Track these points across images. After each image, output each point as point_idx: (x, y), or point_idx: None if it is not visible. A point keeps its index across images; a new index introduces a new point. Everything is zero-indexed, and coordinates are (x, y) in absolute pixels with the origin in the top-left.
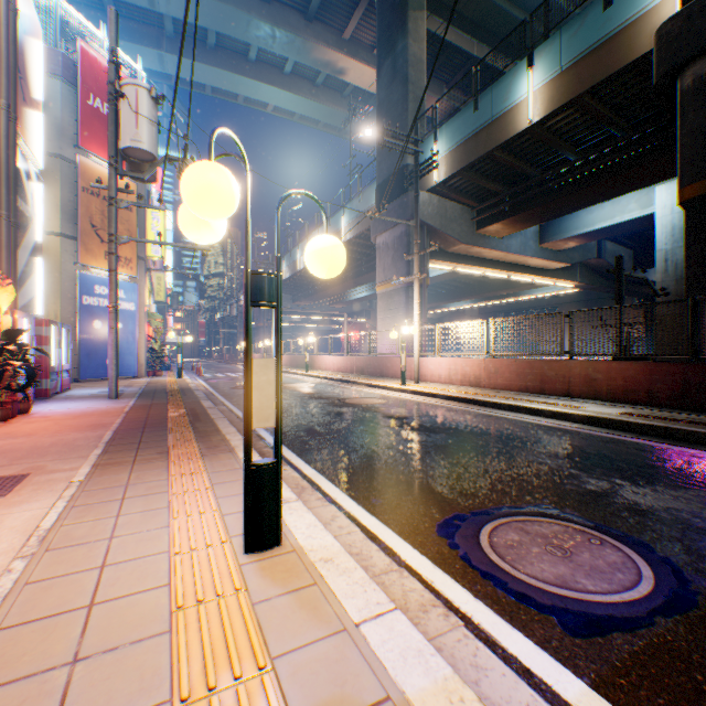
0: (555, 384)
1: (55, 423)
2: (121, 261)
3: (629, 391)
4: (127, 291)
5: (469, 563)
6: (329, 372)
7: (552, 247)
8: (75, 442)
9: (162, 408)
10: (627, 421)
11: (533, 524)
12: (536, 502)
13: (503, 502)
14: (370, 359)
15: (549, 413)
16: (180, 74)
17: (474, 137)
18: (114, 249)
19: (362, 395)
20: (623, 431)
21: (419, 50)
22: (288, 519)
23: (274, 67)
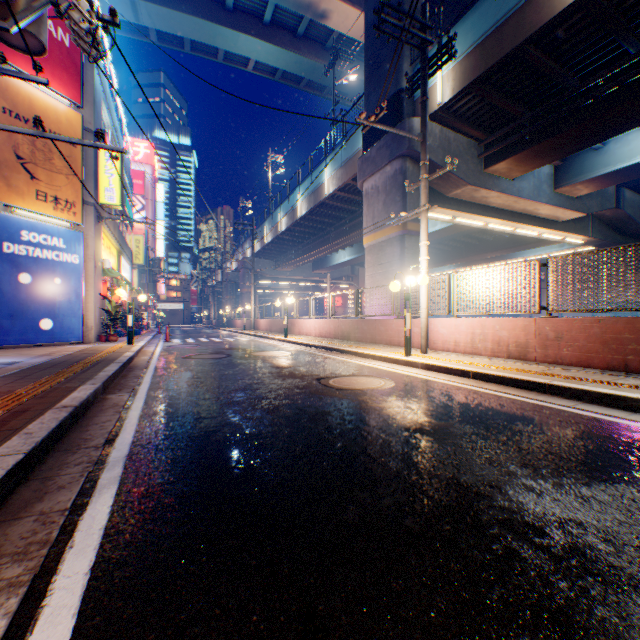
0: None
1: None
2: (60, 204)
3: None
4: (68, 240)
5: None
6: (309, 337)
7: (568, 193)
8: None
9: None
10: None
11: None
12: None
13: None
14: (357, 321)
15: None
16: (155, 25)
17: (496, 31)
18: None
19: (352, 371)
20: None
21: None
22: None
23: (253, 17)
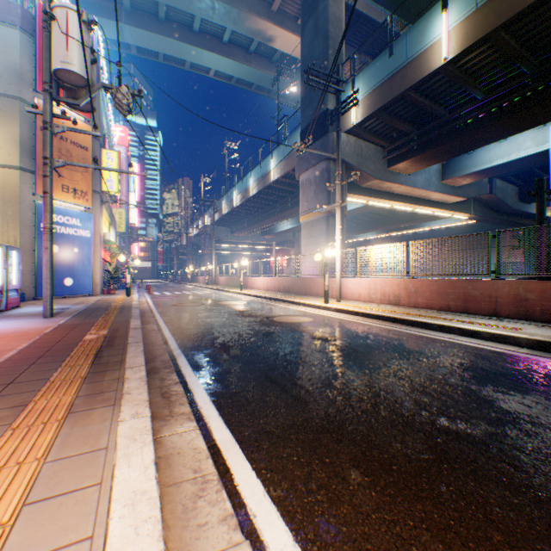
0: (480, 303)
1: None
2: (77, 194)
3: None
4: (83, 220)
5: None
6: (259, 291)
7: (451, 183)
8: None
9: (85, 329)
10: None
11: None
12: None
13: None
14: (295, 279)
15: (488, 335)
16: (136, 43)
17: (389, 80)
18: (48, 172)
19: (289, 313)
20: None
21: (338, 10)
22: None
23: (214, 37)
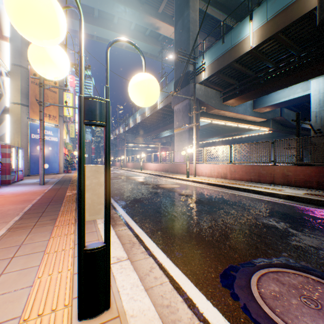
0: (266, 177)
1: (4, 199)
2: (51, 117)
3: (307, 181)
4: (54, 132)
5: (250, 316)
6: (151, 171)
7: (258, 111)
8: (7, 212)
9: (64, 190)
10: (311, 198)
11: (284, 275)
12: (279, 255)
13: (258, 255)
14: (171, 164)
15: (266, 193)
16: None
17: (222, 56)
18: (42, 109)
19: (167, 182)
20: (309, 204)
21: (195, 15)
22: (118, 278)
23: (125, 27)
